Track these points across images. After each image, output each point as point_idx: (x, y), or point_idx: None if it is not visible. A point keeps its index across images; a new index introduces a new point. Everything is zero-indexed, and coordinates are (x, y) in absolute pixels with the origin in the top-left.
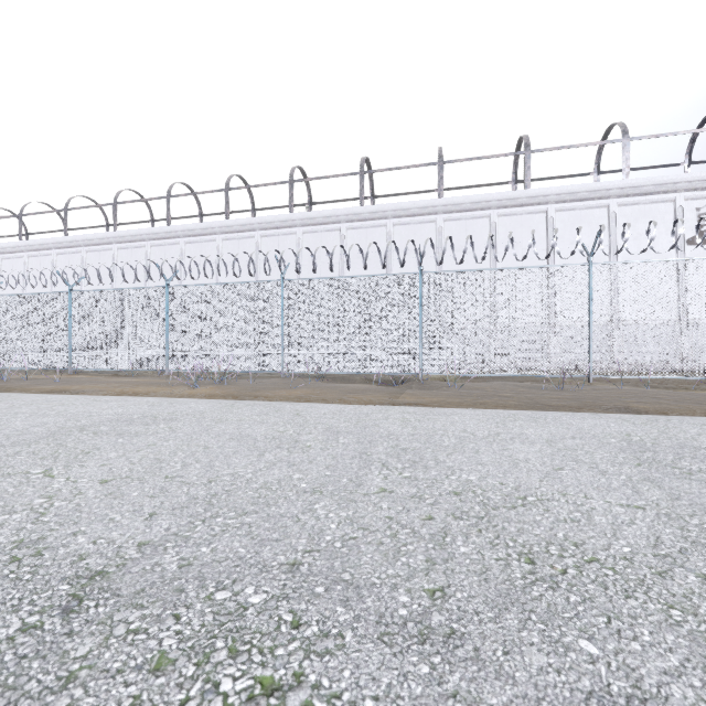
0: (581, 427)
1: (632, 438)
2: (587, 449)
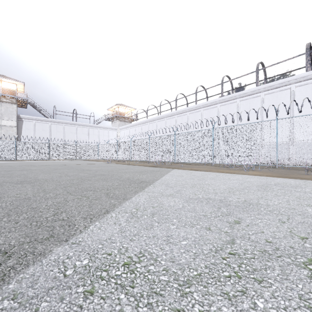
0: None
1: None
2: None
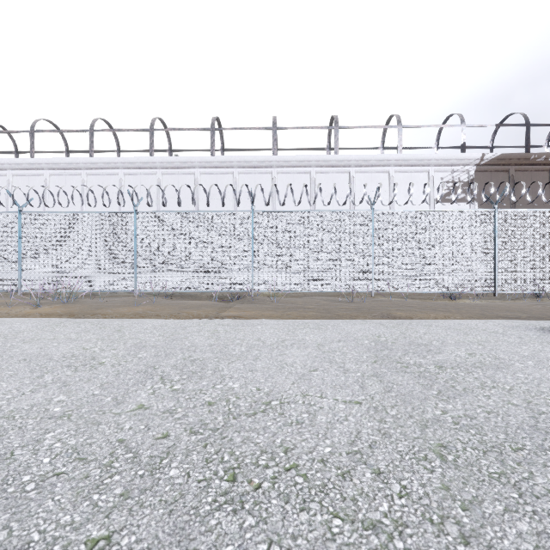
0: (349, 331)
1: (380, 339)
2: (344, 350)
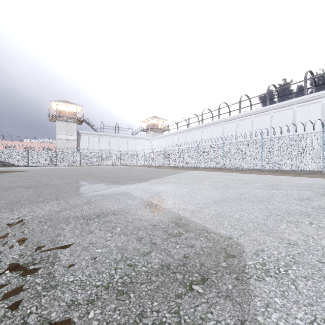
0: None
1: None
2: (322, 181)
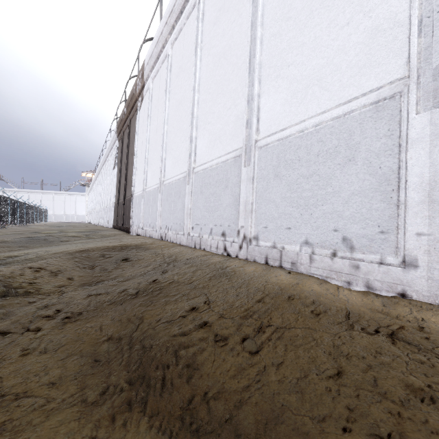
0: None
1: None
2: None
